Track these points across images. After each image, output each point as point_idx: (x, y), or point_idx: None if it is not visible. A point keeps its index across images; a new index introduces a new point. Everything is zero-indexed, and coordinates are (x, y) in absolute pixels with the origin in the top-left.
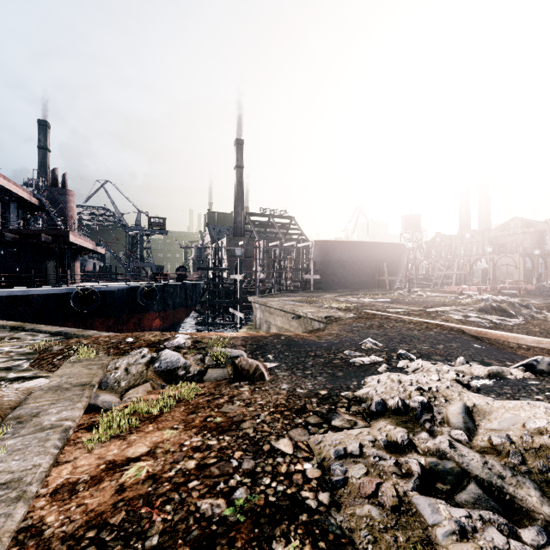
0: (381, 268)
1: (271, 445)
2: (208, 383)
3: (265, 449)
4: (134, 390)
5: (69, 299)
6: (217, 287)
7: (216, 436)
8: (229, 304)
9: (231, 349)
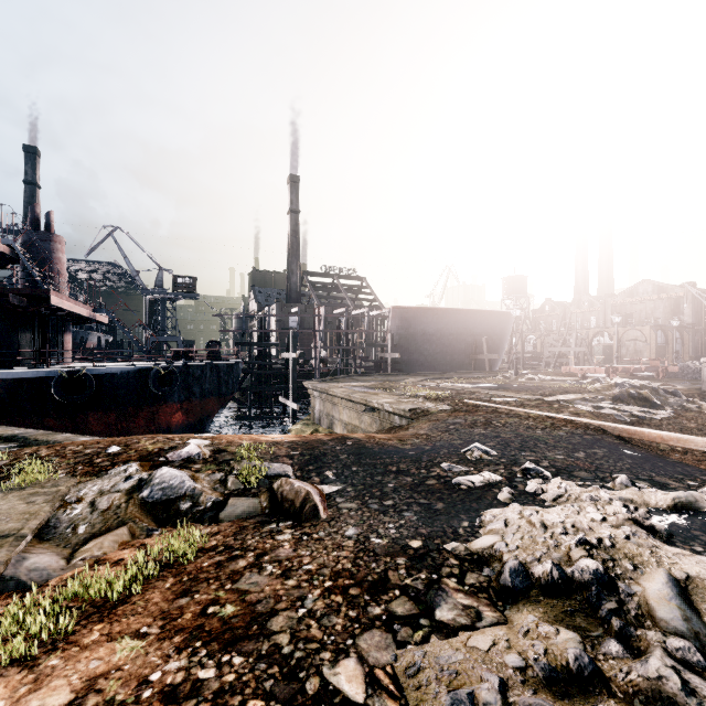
0: (478, 344)
1: (323, 679)
2: (226, 525)
3: (311, 689)
4: (96, 543)
5: (49, 386)
6: (264, 368)
7: (215, 657)
8: (278, 391)
9: (270, 463)
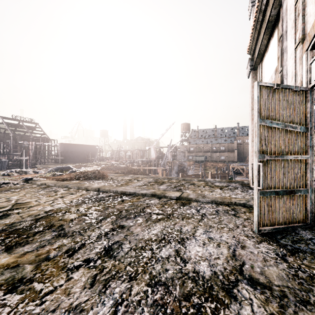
0: (88, 154)
1: None
2: None
3: None
4: None
5: None
6: None
7: None
8: None
9: None
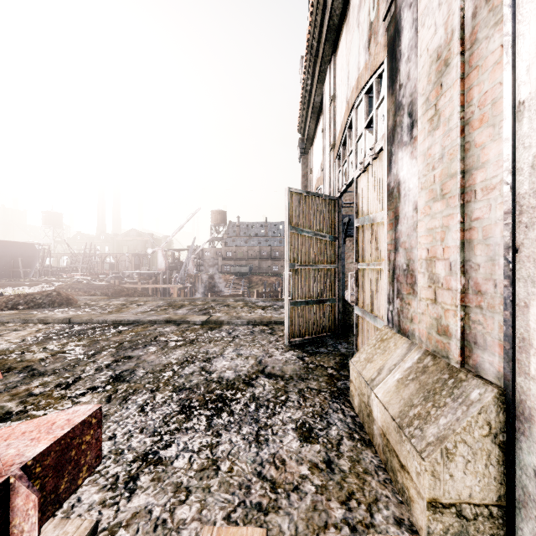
0: (16, 262)
1: None
2: None
3: None
4: None
5: None
6: None
7: None
8: None
9: None
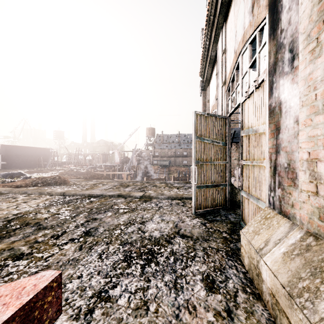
0: (40, 159)
1: None
2: None
3: None
4: None
5: None
6: None
7: None
8: None
9: None
